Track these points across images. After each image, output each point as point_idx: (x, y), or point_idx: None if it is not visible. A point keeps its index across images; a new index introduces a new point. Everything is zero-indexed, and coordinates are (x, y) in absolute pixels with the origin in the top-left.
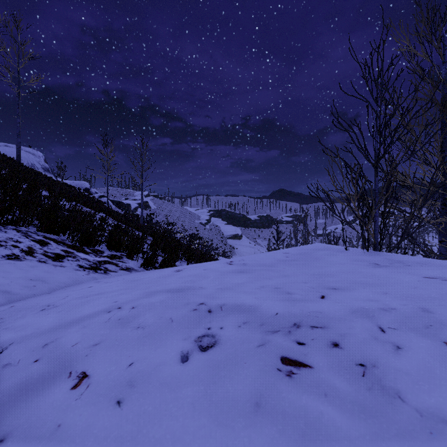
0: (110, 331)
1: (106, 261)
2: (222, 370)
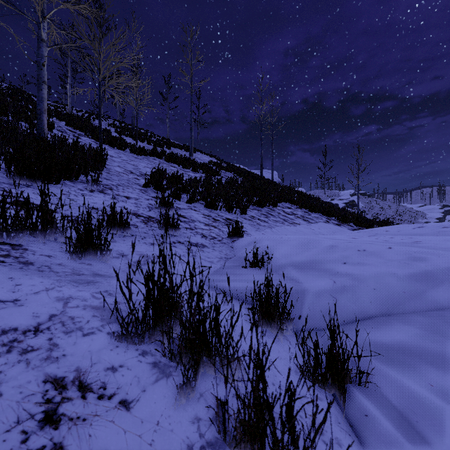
0: (389, 228)
1: (357, 229)
2: (424, 229)
